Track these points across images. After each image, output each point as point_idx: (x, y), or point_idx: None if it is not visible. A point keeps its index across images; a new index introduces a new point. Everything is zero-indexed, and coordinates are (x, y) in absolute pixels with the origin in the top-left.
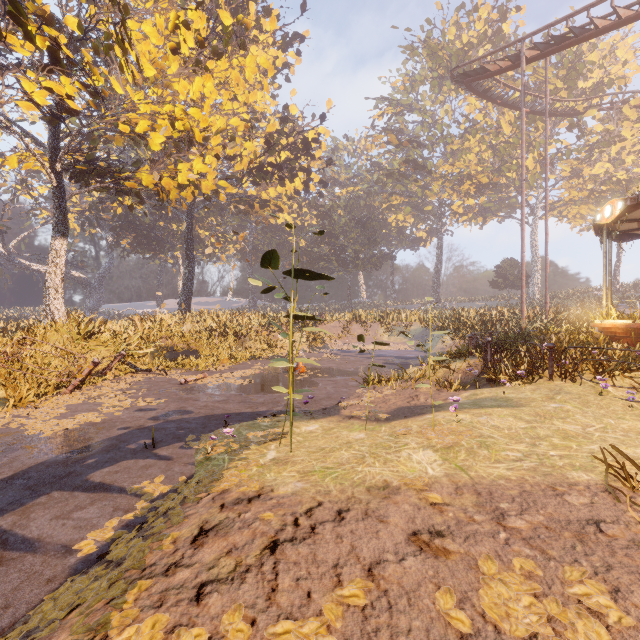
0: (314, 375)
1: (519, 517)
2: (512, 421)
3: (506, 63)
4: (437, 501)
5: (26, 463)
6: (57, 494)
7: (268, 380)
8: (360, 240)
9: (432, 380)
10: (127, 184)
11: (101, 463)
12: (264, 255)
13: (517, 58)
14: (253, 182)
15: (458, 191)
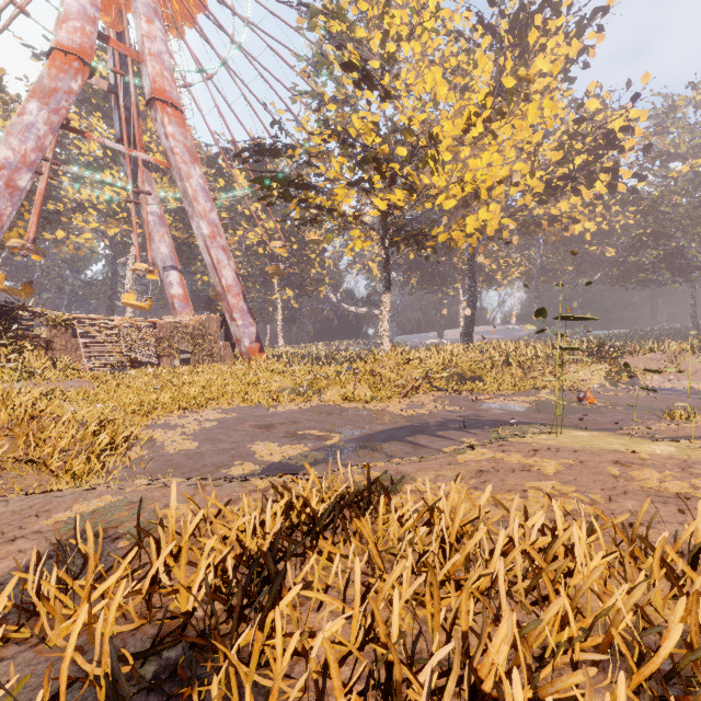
0: (604, 407)
1: None
2: None
3: None
4: (644, 457)
5: (403, 424)
6: (424, 435)
7: (550, 406)
8: None
9: None
10: (427, 244)
11: (438, 429)
12: (536, 311)
13: None
14: (539, 201)
15: None
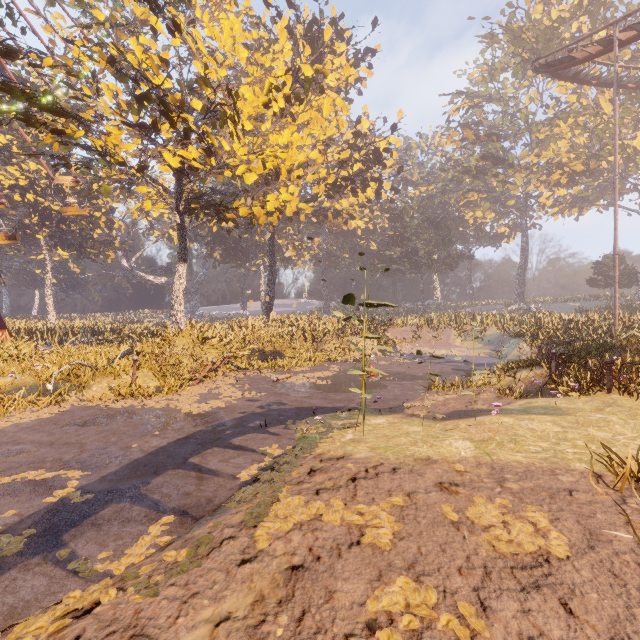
0: (384, 378)
1: (515, 483)
2: (549, 426)
3: (597, 48)
4: (460, 469)
5: (191, 430)
6: (217, 449)
7: (343, 381)
8: (433, 241)
9: (495, 388)
10: (228, 215)
11: (235, 434)
12: (345, 297)
13: (610, 42)
14: (327, 195)
15: (546, 182)
